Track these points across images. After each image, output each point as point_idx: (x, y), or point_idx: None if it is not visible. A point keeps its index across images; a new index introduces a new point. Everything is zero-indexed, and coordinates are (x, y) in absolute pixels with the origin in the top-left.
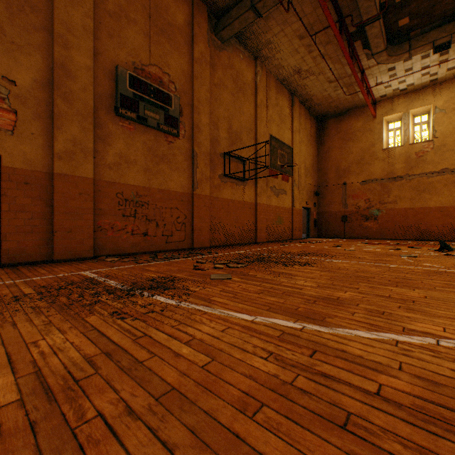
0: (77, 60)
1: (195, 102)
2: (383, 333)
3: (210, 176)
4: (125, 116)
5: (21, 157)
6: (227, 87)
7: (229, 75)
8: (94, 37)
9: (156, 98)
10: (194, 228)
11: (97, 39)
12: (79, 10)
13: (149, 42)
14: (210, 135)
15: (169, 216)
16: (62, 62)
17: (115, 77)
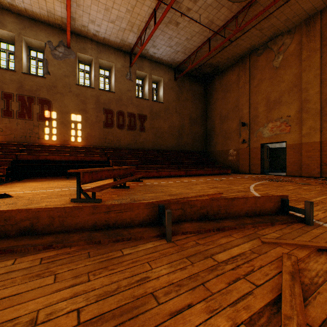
0: (310, 93)
1: None
2: (253, 185)
3: None
4: None
5: (291, 140)
6: None
7: None
8: (321, 75)
9: None
10: None
11: (322, 75)
12: (311, 71)
13: None
14: None
15: None
16: (304, 98)
17: None
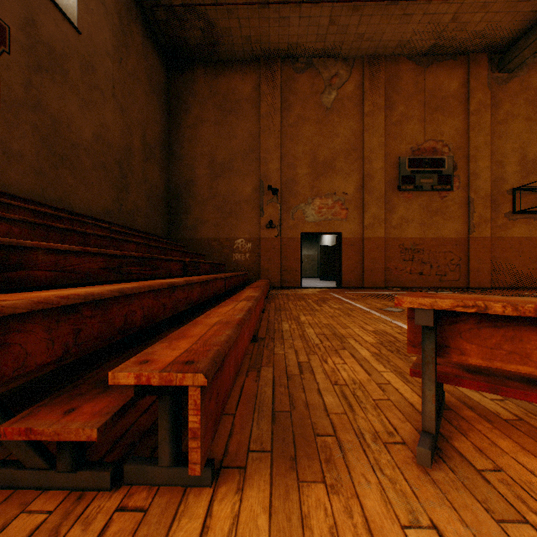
0: (374, 167)
1: (470, 153)
2: None
3: (491, 217)
4: (404, 190)
5: (349, 231)
6: (518, 115)
7: (522, 101)
8: (384, 146)
9: (429, 167)
10: (469, 269)
11: (385, 146)
12: (376, 136)
13: (423, 125)
14: (491, 176)
15: (442, 259)
16: (367, 172)
17: (397, 165)
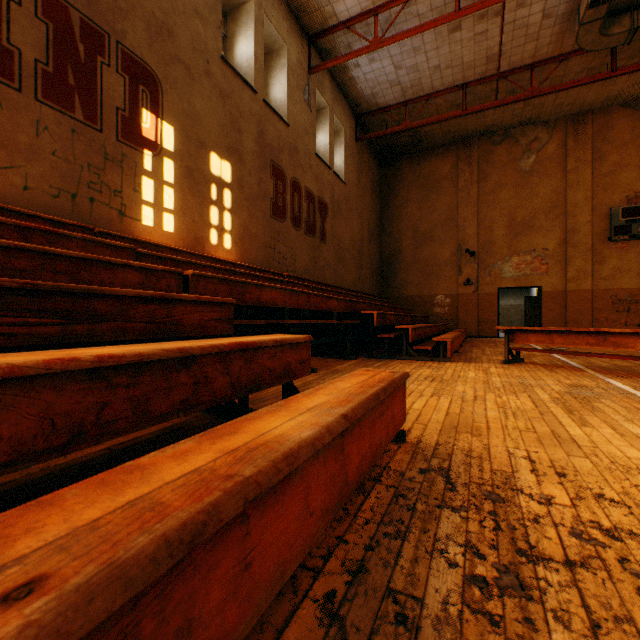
0: (579, 221)
1: None
2: None
3: None
4: (616, 241)
5: (549, 285)
6: None
7: None
8: (591, 199)
9: None
10: None
11: (593, 199)
12: (580, 190)
13: None
14: None
15: None
16: (570, 227)
17: (608, 216)
